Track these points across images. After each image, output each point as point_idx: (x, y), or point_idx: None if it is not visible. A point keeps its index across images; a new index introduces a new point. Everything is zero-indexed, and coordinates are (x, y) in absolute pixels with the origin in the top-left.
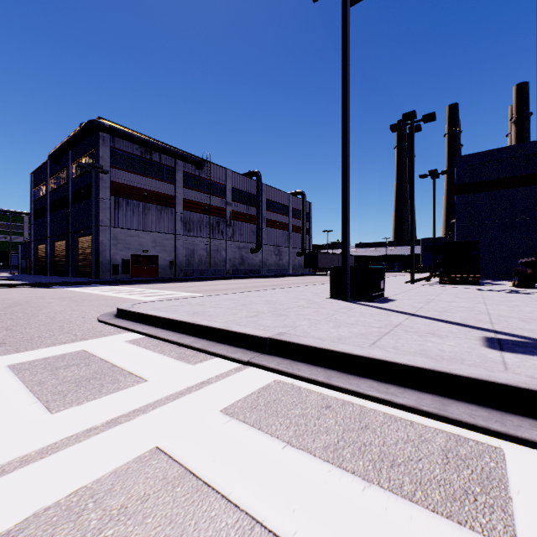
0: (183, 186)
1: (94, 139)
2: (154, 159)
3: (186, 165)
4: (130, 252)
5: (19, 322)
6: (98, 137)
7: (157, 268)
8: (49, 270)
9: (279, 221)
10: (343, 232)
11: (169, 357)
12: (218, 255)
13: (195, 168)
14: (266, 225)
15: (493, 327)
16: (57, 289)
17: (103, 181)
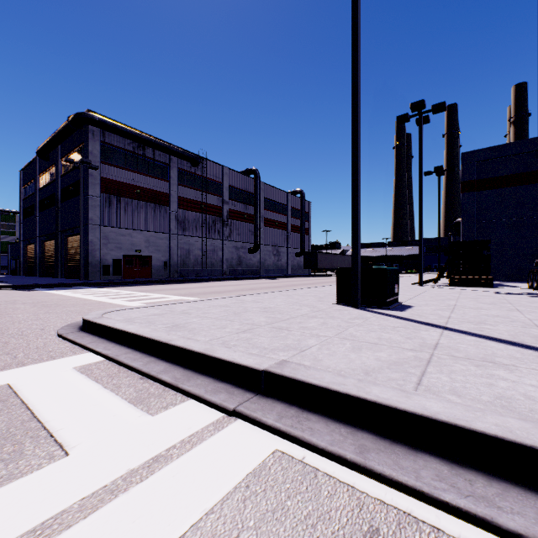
0: (178, 184)
1: (83, 133)
2: (148, 155)
3: (181, 162)
4: (122, 252)
5: None
6: (87, 130)
7: (150, 269)
8: (39, 271)
9: (278, 221)
10: (353, 227)
11: (123, 398)
12: (215, 255)
13: (191, 165)
14: (264, 224)
15: None
16: (37, 292)
17: (93, 177)
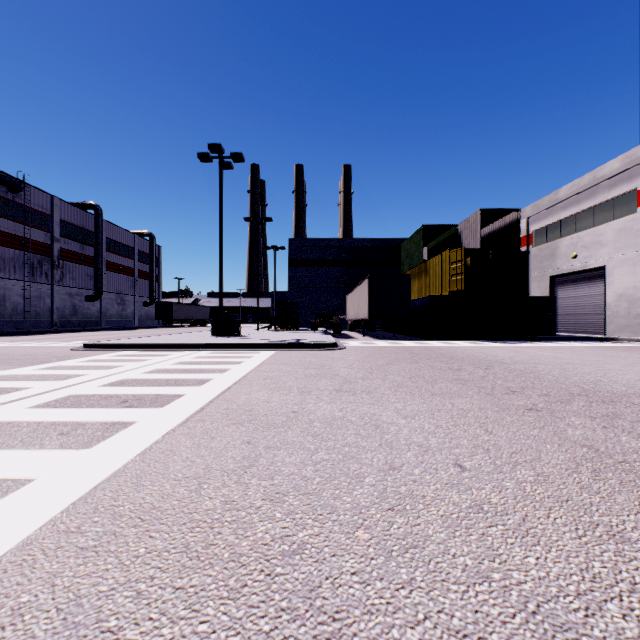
0: None
1: None
2: None
3: None
4: None
5: (21, 354)
6: None
7: None
8: None
9: (123, 265)
10: (220, 300)
11: (168, 352)
12: (41, 303)
13: (8, 189)
14: (106, 268)
15: (276, 339)
16: None
17: None
